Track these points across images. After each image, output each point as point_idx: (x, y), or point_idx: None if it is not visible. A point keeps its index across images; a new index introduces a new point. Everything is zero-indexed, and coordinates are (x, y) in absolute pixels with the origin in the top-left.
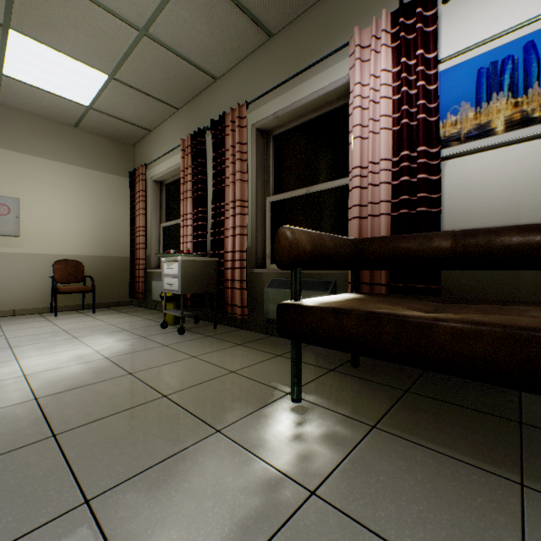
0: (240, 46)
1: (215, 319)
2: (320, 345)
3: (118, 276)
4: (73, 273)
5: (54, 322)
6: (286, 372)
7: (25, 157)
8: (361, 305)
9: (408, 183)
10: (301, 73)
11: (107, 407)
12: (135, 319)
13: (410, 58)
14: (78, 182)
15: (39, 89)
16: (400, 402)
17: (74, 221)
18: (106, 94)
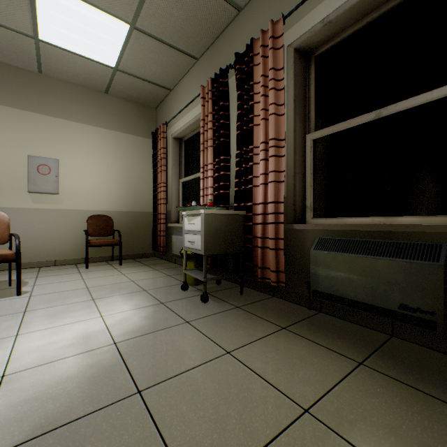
0: None
1: (242, 282)
2: None
3: (143, 230)
4: (104, 227)
5: (83, 275)
6: (417, 428)
7: (64, 122)
8: None
9: None
10: None
11: None
12: (156, 274)
13: None
14: (108, 143)
15: (71, 53)
16: None
17: (105, 180)
18: (128, 50)
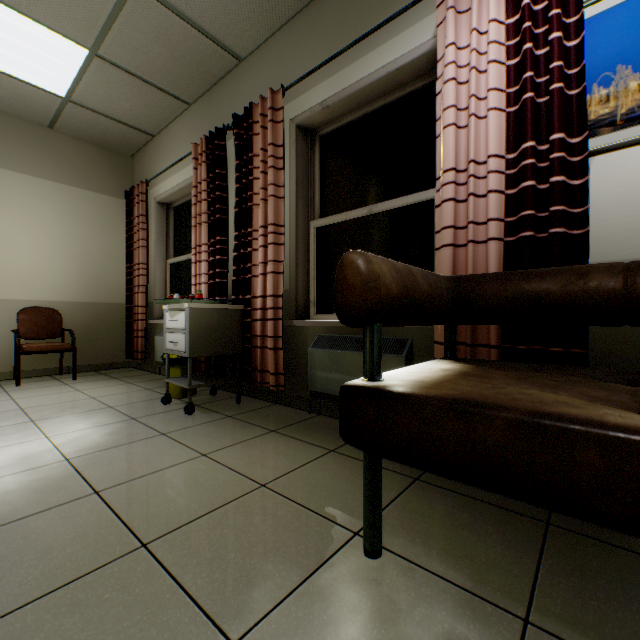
0: (274, 8)
1: (239, 390)
2: (427, 468)
3: (111, 329)
4: (47, 325)
5: (12, 395)
6: (348, 484)
7: None
8: (499, 393)
9: (534, 190)
10: (362, 39)
11: (32, 577)
12: (129, 388)
13: (535, 1)
14: (54, 202)
15: None
16: (548, 552)
17: (49, 256)
18: (87, 79)
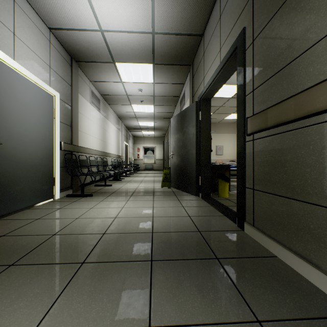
0: None
1: None
2: None
3: None
4: None
5: None
6: None
7: (223, 134)
8: None
9: None
10: None
11: None
12: None
13: None
14: (233, 138)
15: (230, 119)
16: None
17: (233, 149)
18: None
